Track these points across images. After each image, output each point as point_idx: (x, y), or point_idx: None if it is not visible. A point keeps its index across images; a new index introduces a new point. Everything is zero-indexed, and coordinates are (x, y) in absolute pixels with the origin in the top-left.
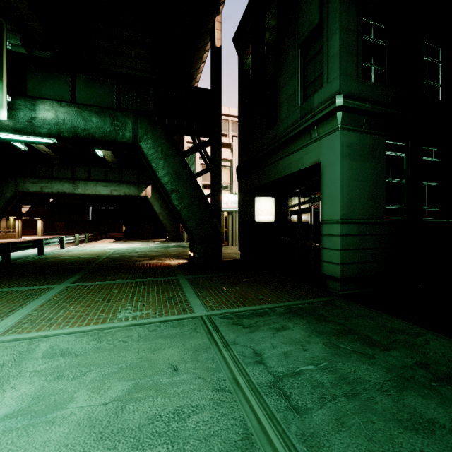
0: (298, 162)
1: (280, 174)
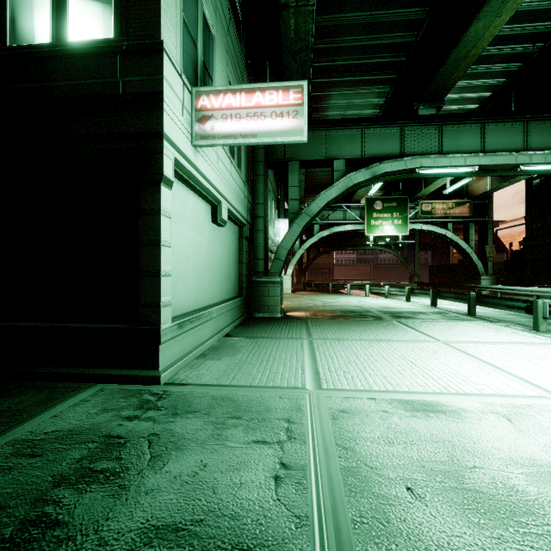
0: None
1: None
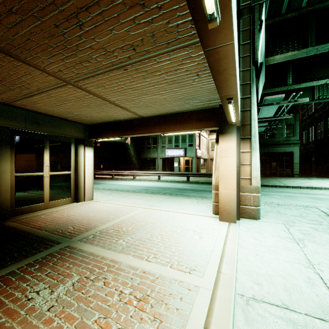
0: (284, 150)
1: (275, 151)
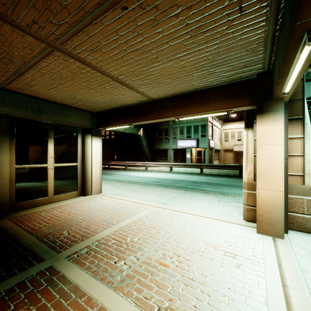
0: None
1: None
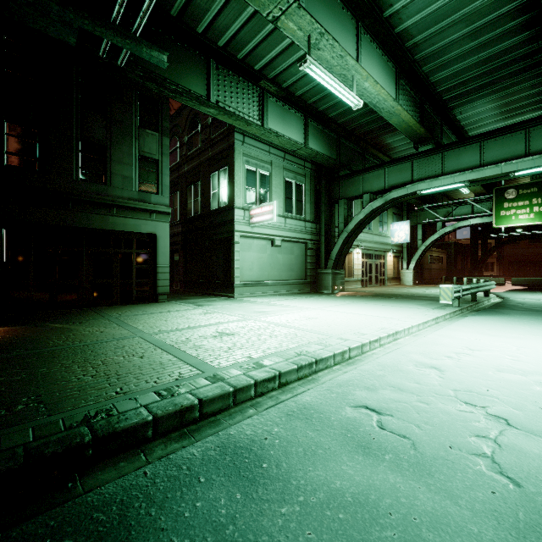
0: (136, 226)
1: (111, 227)
